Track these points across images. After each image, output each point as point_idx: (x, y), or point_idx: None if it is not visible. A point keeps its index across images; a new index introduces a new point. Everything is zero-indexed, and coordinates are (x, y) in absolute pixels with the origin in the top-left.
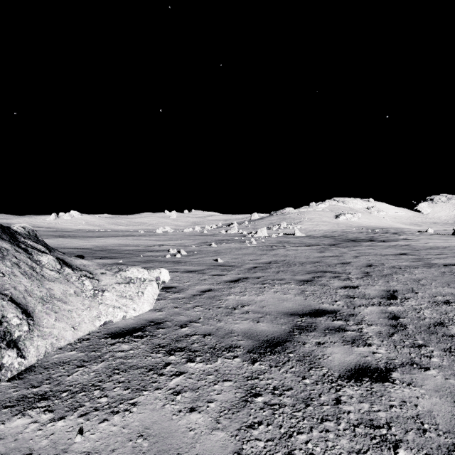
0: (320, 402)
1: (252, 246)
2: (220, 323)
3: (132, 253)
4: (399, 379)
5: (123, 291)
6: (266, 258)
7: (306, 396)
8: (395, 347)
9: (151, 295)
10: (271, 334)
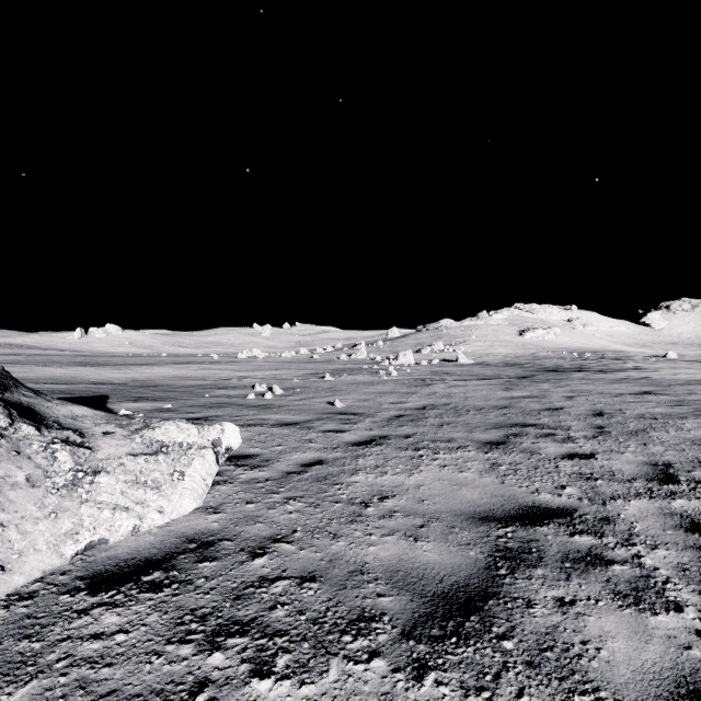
0: None
1: (391, 379)
2: (336, 542)
3: (193, 391)
4: None
5: (141, 472)
6: (417, 400)
7: None
8: None
9: (201, 477)
10: (449, 575)
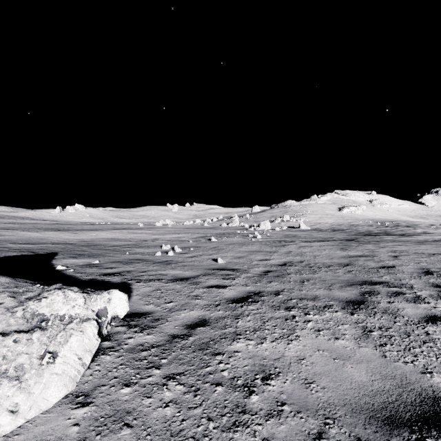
0: None
1: (257, 241)
2: None
3: (119, 249)
4: None
5: (4, 357)
6: (278, 257)
7: None
8: None
9: (76, 357)
10: None
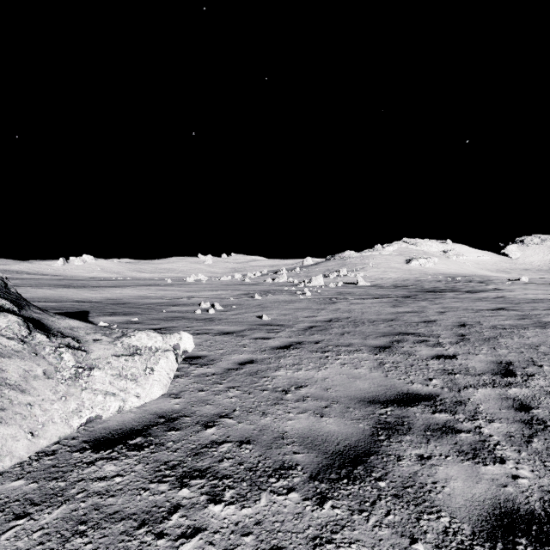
0: None
1: (305, 298)
2: (264, 418)
3: (153, 307)
4: None
5: (122, 368)
6: (325, 314)
7: None
8: (544, 464)
9: (165, 372)
10: (344, 439)
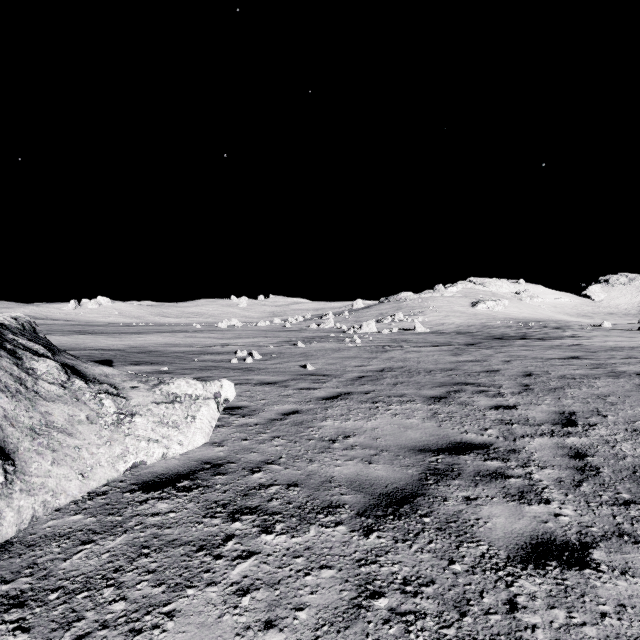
0: (484, 608)
1: (355, 346)
2: (311, 464)
3: (183, 356)
4: (605, 562)
5: (163, 415)
6: (377, 363)
7: (458, 596)
8: (588, 505)
9: (207, 420)
10: (392, 483)
